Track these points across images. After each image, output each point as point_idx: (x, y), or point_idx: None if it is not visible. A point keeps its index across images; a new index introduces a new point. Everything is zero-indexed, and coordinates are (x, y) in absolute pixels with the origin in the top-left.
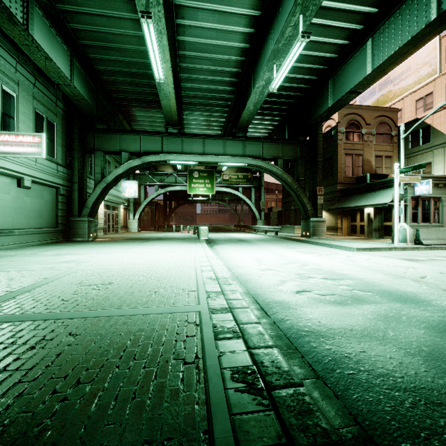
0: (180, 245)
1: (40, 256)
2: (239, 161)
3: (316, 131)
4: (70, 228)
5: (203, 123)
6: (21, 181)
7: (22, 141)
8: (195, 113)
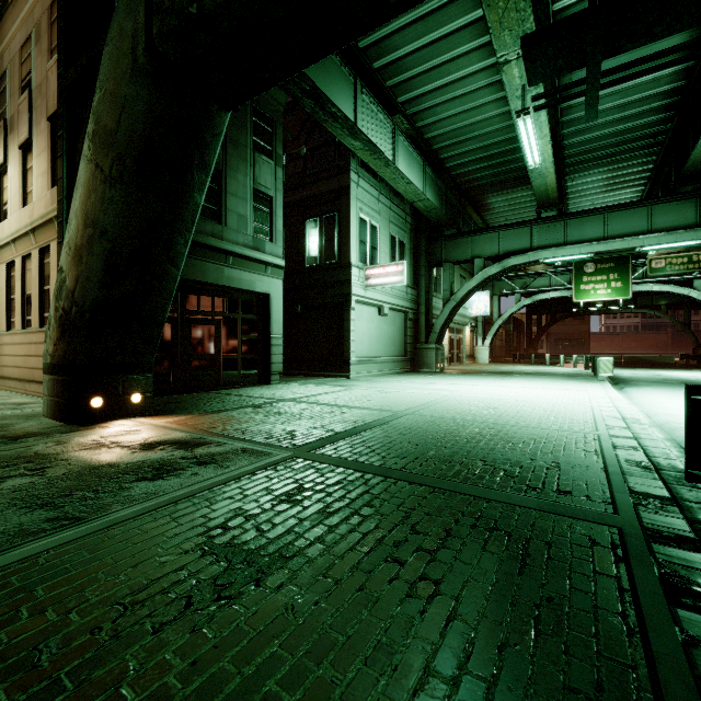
0: (564, 383)
1: (408, 383)
2: (685, 237)
3: None
4: (417, 357)
5: (603, 184)
6: (382, 309)
7: (388, 271)
8: (588, 173)
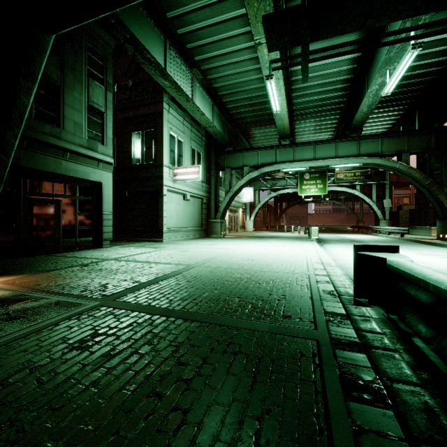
0: (293, 242)
1: (201, 244)
2: (352, 161)
3: None
4: (209, 228)
5: (313, 128)
6: (185, 196)
7: (189, 171)
8: (306, 121)
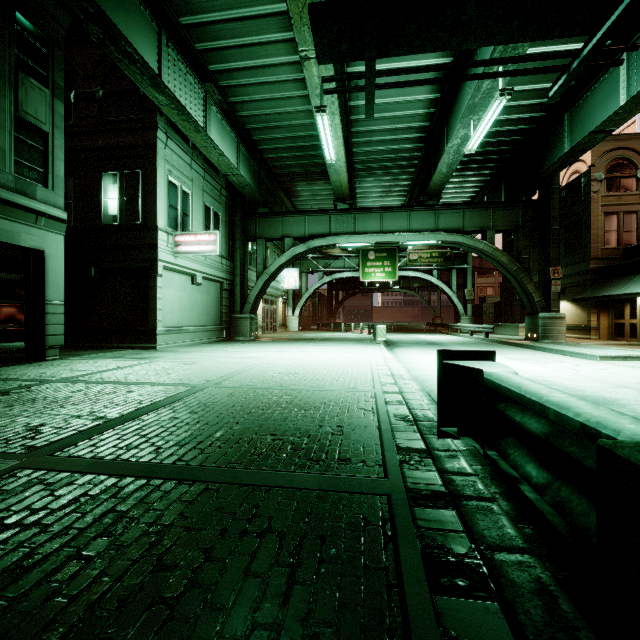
0: (353, 347)
1: (219, 352)
2: (429, 238)
3: (548, 185)
4: (233, 326)
5: (380, 190)
6: (195, 278)
7: (200, 240)
8: (370, 179)
